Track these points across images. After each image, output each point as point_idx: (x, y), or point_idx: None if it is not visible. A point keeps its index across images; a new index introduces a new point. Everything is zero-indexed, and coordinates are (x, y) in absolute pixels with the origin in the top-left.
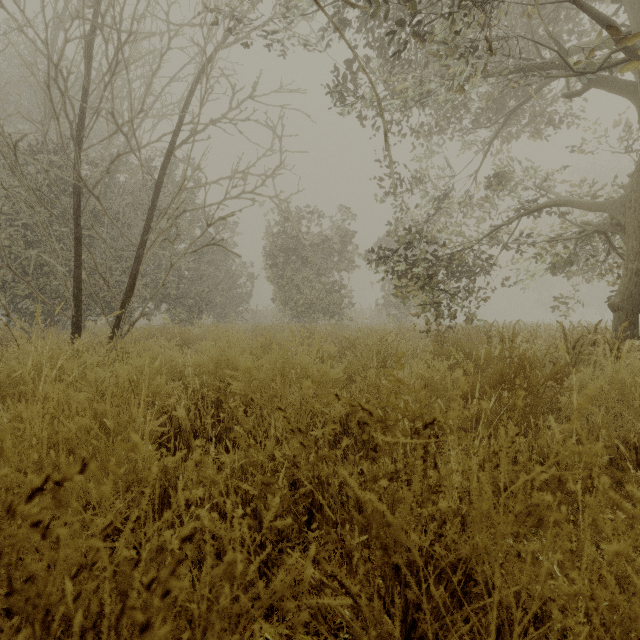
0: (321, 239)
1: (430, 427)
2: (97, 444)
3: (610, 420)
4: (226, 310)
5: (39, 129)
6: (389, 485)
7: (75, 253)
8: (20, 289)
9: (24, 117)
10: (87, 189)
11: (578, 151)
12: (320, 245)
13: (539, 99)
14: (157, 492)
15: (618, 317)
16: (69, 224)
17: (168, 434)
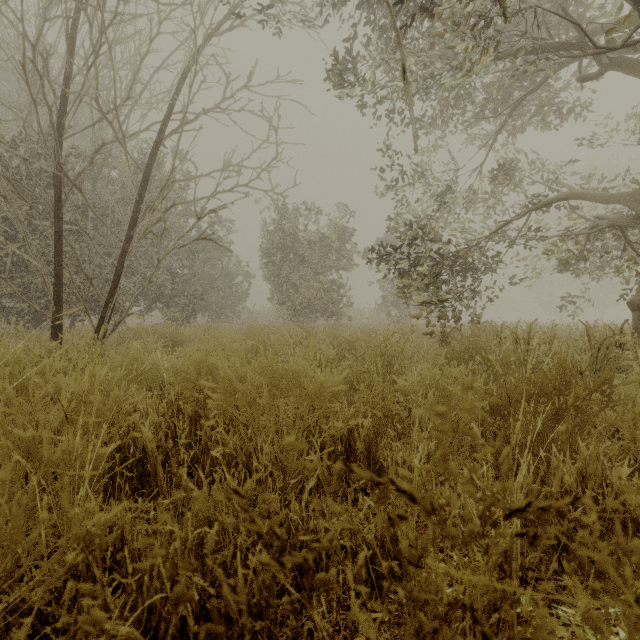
0: (319, 237)
1: (515, 513)
2: None
3: None
4: (222, 310)
5: (18, 116)
6: (442, 624)
7: (55, 248)
8: (4, 287)
9: (2, 103)
10: (68, 179)
11: (588, 143)
12: (318, 243)
13: (546, 89)
14: None
15: (638, 316)
16: (50, 217)
17: (132, 457)
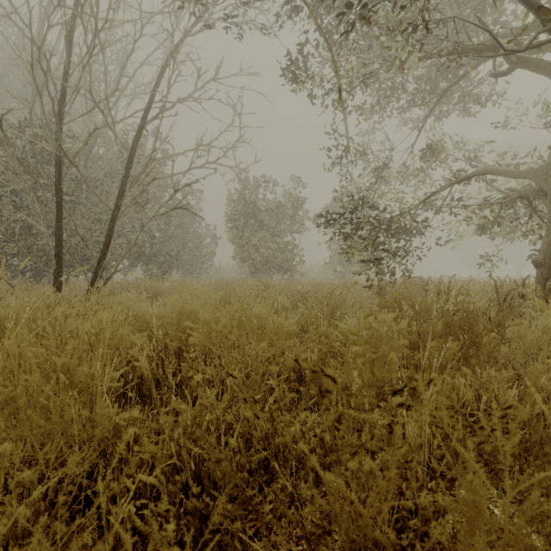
0: (276, 205)
1: (399, 393)
2: (45, 402)
3: (546, 368)
4: (193, 267)
5: (25, 106)
6: (354, 459)
7: (57, 216)
8: (10, 248)
9: (12, 95)
10: (67, 158)
11: (502, 126)
12: (275, 210)
13: (467, 81)
14: (85, 475)
15: (541, 272)
16: (52, 190)
17: (131, 383)
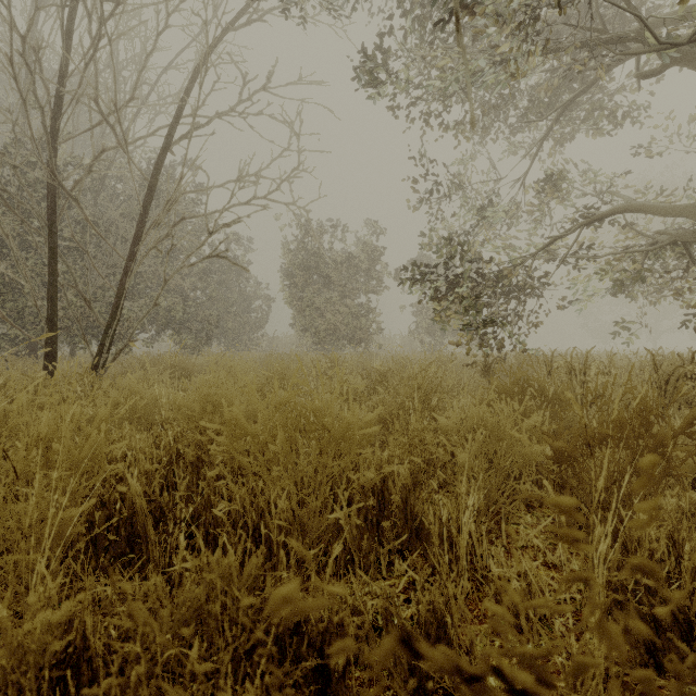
0: (346, 256)
1: None
2: None
3: None
4: (239, 337)
5: (8, 119)
6: None
7: (49, 267)
8: None
9: None
10: (63, 189)
11: (645, 151)
12: (345, 263)
13: (599, 91)
14: None
15: None
16: (44, 232)
17: (119, 514)
